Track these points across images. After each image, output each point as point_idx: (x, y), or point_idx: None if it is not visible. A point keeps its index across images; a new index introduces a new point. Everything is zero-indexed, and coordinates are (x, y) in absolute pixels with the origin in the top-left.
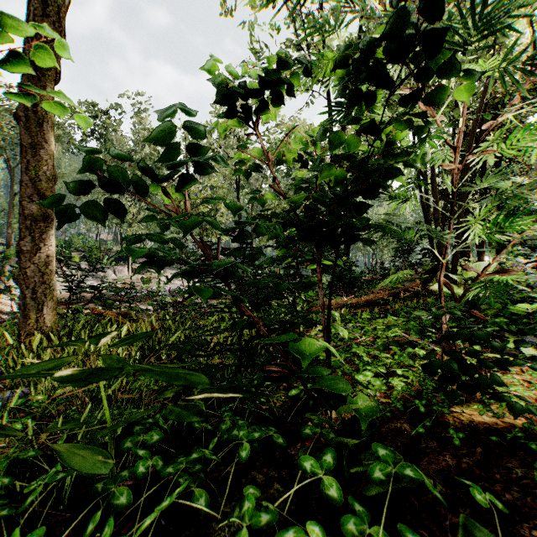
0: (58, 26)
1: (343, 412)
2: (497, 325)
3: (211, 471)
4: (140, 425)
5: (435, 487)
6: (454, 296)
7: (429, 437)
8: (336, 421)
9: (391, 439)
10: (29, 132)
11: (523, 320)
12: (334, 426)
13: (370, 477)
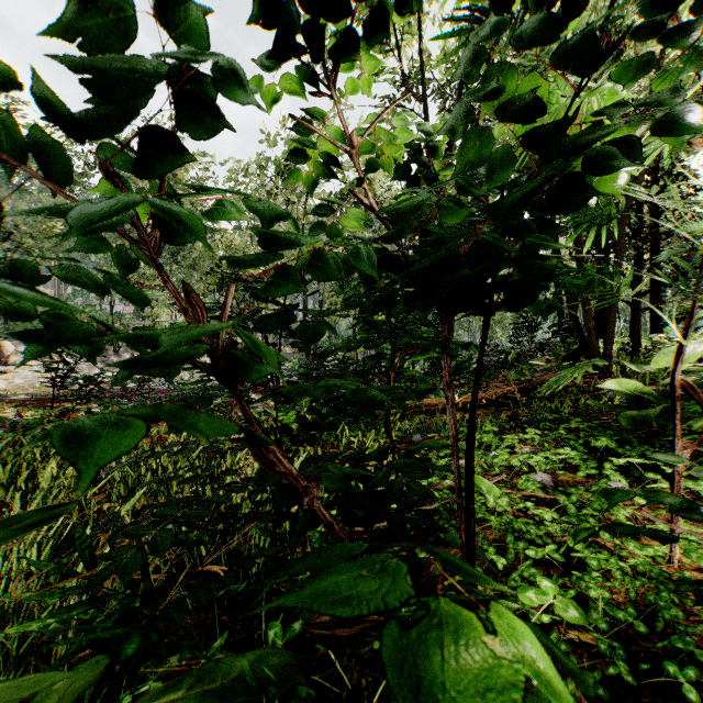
0: None
1: None
2: None
3: None
4: None
5: None
6: (702, 412)
7: None
8: None
9: None
10: None
11: None
12: None
13: None
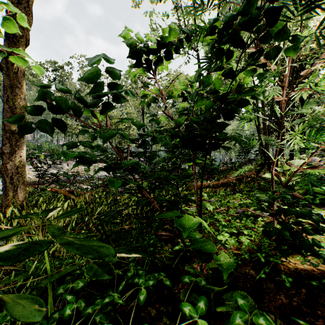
0: (27, 10)
1: (211, 266)
2: (306, 200)
3: (120, 305)
4: (70, 276)
5: (275, 321)
6: (281, 183)
7: (268, 280)
8: (205, 267)
9: (242, 281)
10: (9, 77)
11: (322, 197)
12: (204, 271)
13: (233, 323)
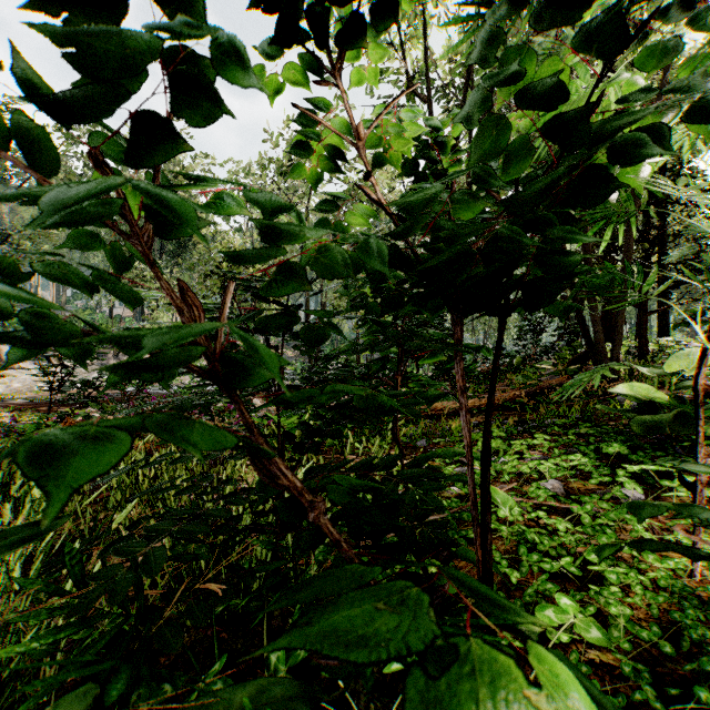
0: None
1: None
2: None
3: None
4: None
5: None
6: None
7: None
8: None
9: None
10: None
11: None
12: None
13: None
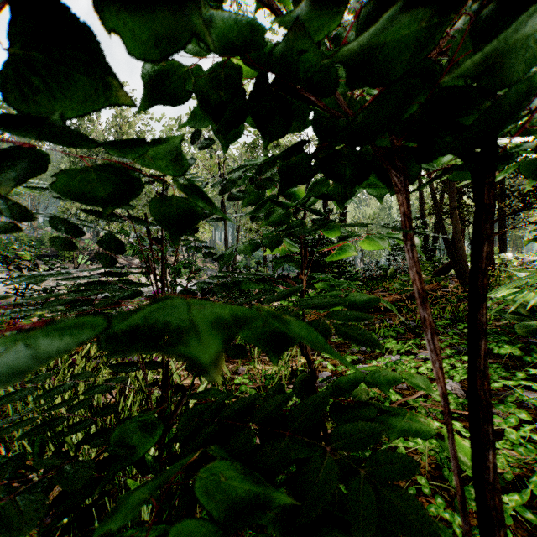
0: None
1: None
2: None
3: None
4: None
5: None
6: None
7: None
8: None
9: None
10: None
11: None
12: None
13: None
